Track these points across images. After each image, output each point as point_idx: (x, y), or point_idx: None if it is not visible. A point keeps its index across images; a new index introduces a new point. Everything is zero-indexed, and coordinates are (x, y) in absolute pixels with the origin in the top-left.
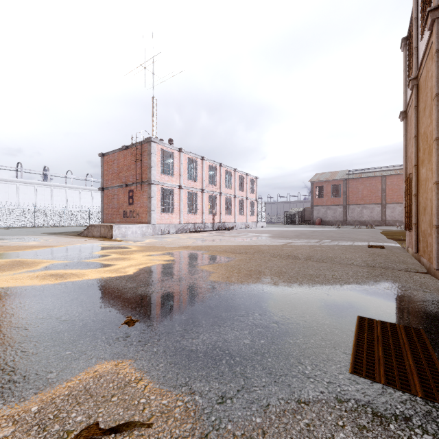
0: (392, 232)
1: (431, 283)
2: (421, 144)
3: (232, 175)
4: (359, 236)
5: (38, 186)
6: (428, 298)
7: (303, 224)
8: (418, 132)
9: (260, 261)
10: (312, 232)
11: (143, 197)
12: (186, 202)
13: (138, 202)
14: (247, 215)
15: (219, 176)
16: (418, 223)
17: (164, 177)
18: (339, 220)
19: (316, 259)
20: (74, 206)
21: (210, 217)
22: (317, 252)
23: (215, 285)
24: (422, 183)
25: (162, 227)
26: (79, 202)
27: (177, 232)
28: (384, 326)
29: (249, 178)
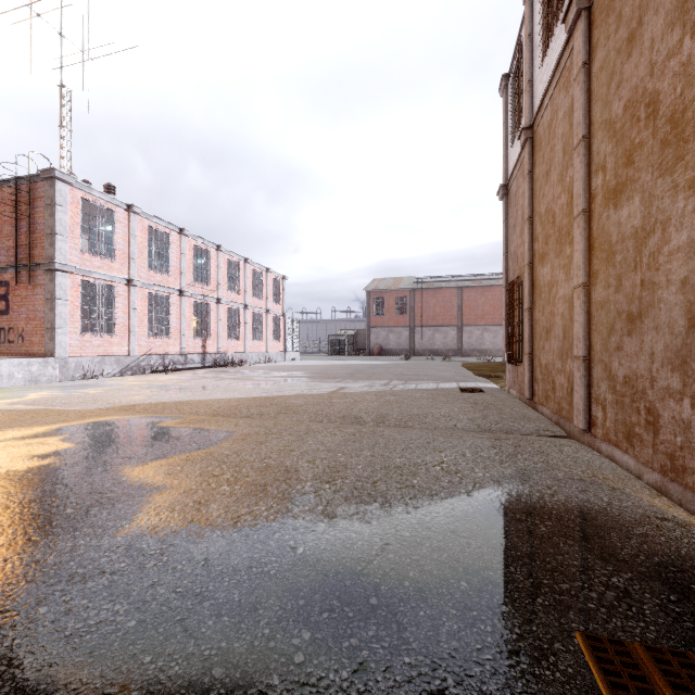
0: (476, 366)
1: (597, 462)
2: (540, 229)
3: (242, 269)
4: (439, 372)
5: None
6: (632, 507)
7: (356, 355)
8: (534, 211)
9: (289, 437)
10: (372, 367)
11: (33, 299)
12: (146, 313)
13: (21, 309)
14: (269, 340)
15: (216, 269)
16: (532, 353)
17: (90, 258)
18: (406, 348)
19: (394, 421)
20: None
21: (197, 342)
22: (392, 405)
23: (147, 547)
24: (542, 290)
25: (84, 363)
26: None
27: (123, 374)
28: (677, 683)
29: (271, 276)
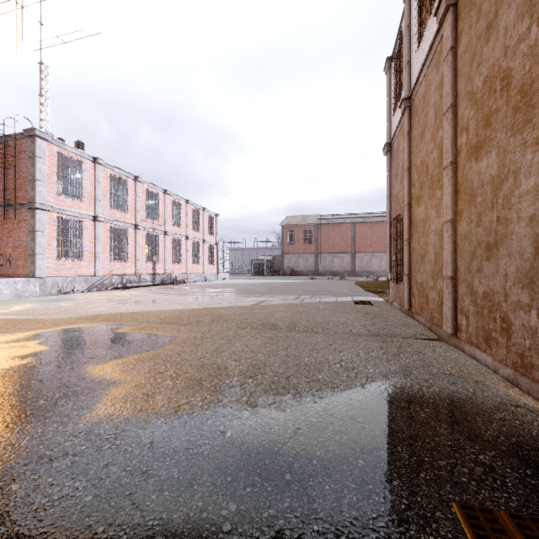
0: (366, 284)
1: (462, 360)
2: (416, 177)
3: (184, 208)
4: (337, 289)
5: None
6: (492, 396)
7: (273, 275)
8: (411, 163)
9: (220, 341)
10: (285, 285)
11: (18, 231)
12: (108, 243)
13: (8, 239)
14: (205, 264)
15: (164, 208)
16: (410, 274)
17: (63, 199)
18: (311, 270)
19: (303, 328)
20: None
21: (148, 265)
22: (301, 314)
23: (104, 432)
24: (418, 225)
25: (59, 282)
26: None
27: (90, 290)
28: None
29: (207, 214)
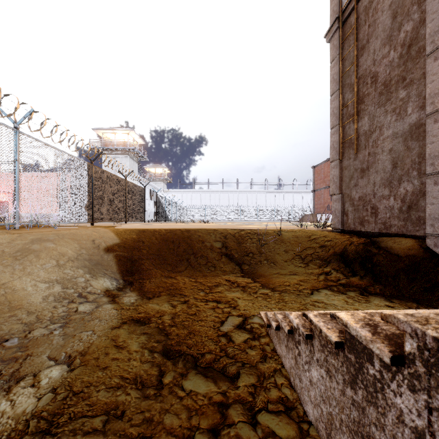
0: None
1: None
2: None
3: None
4: None
5: (276, 193)
6: None
7: None
8: None
9: None
10: None
11: None
12: None
13: None
14: None
15: None
16: None
17: None
18: None
19: None
20: (298, 205)
21: None
22: None
23: None
24: None
25: None
26: (301, 202)
27: None
28: None
29: None
